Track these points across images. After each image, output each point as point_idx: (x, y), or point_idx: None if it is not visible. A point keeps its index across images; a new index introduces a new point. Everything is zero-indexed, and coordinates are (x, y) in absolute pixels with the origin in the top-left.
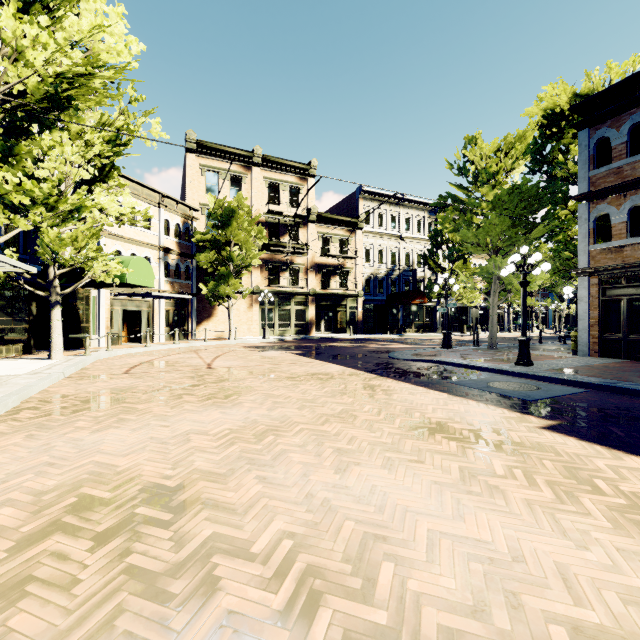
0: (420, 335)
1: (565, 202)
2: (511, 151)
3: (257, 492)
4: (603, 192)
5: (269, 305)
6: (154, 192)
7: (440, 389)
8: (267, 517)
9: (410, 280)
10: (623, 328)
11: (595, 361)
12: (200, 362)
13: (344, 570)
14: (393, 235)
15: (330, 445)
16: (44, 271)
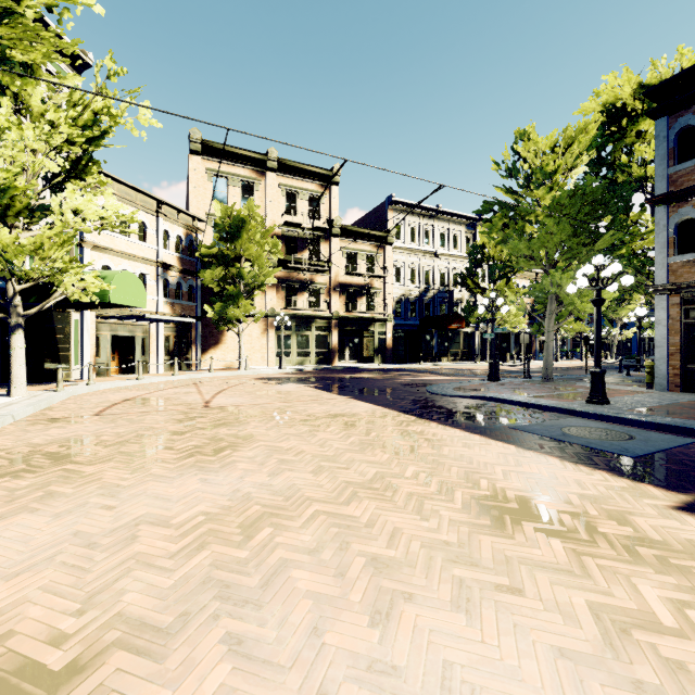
0: (457, 364)
1: (627, 211)
2: (570, 147)
3: (218, 688)
4: (687, 192)
5: (286, 330)
6: (151, 198)
7: (503, 438)
8: None
9: (446, 302)
10: None
11: (680, 397)
12: (197, 399)
13: None
14: (427, 252)
15: (360, 549)
16: None
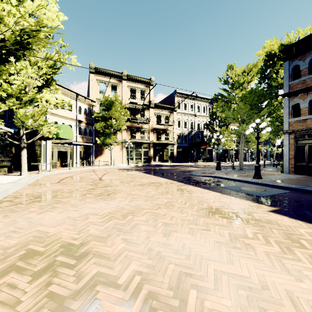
0: (205, 163)
1: (276, 98)
2: (250, 72)
3: (122, 247)
4: (296, 92)
5: (130, 148)
6: (73, 93)
7: (216, 191)
8: (127, 262)
9: (200, 136)
10: (306, 160)
11: (292, 176)
12: (96, 177)
13: (169, 294)
14: (191, 114)
15: (161, 221)
16: (18, 131)
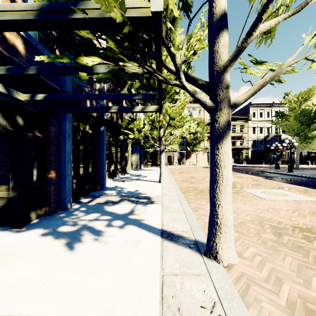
0: (281, 165)
1: None
2: (305, 96)
3: None
4: None
5: None
6: None
7: (252, 175)
8: None
9: (278, 140)
10: None
11: None
12: (193, 169)
13: None
14: (268, 120)
15: None
16: None
